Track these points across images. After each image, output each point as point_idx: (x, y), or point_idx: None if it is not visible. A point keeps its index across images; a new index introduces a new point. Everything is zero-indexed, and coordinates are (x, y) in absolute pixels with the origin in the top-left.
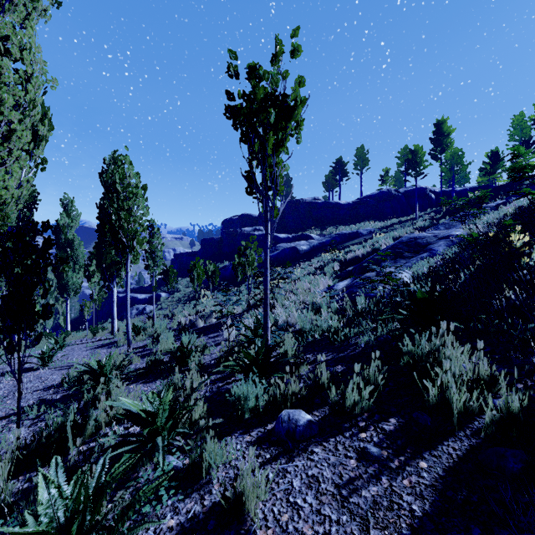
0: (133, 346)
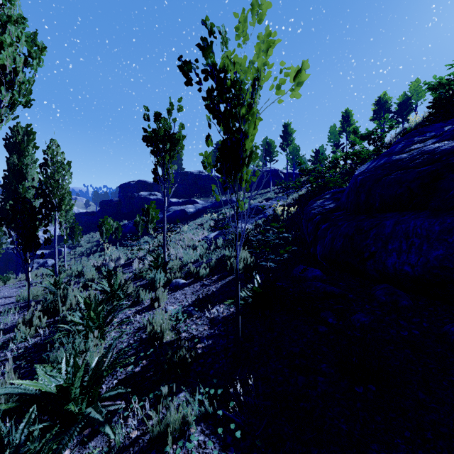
0: None
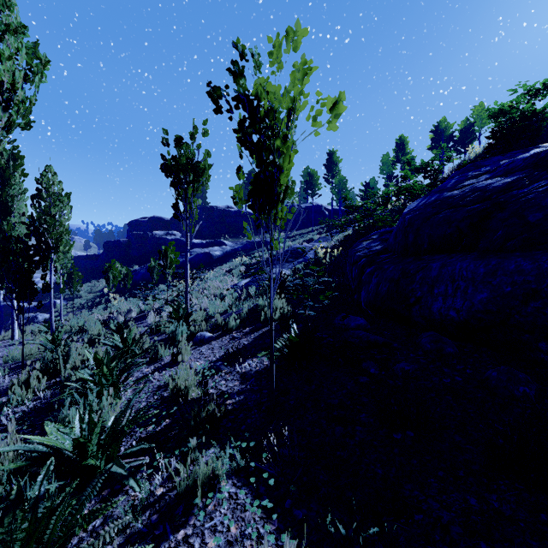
0: None
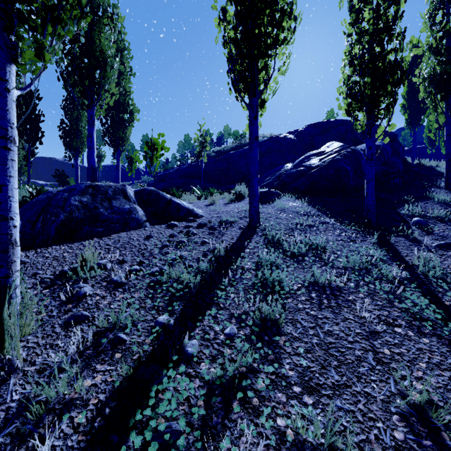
0: None
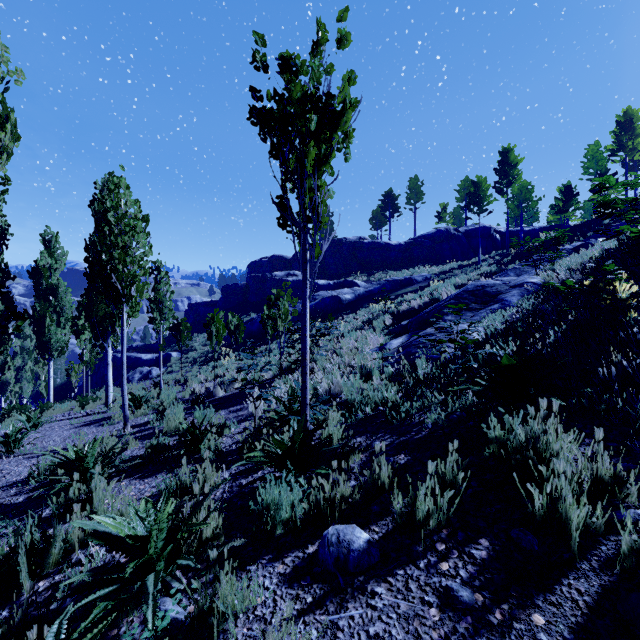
0: (131, 423)
